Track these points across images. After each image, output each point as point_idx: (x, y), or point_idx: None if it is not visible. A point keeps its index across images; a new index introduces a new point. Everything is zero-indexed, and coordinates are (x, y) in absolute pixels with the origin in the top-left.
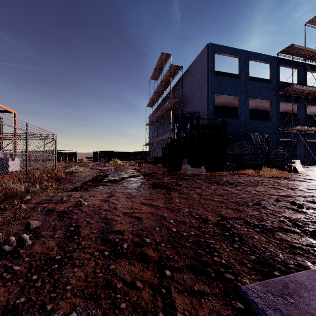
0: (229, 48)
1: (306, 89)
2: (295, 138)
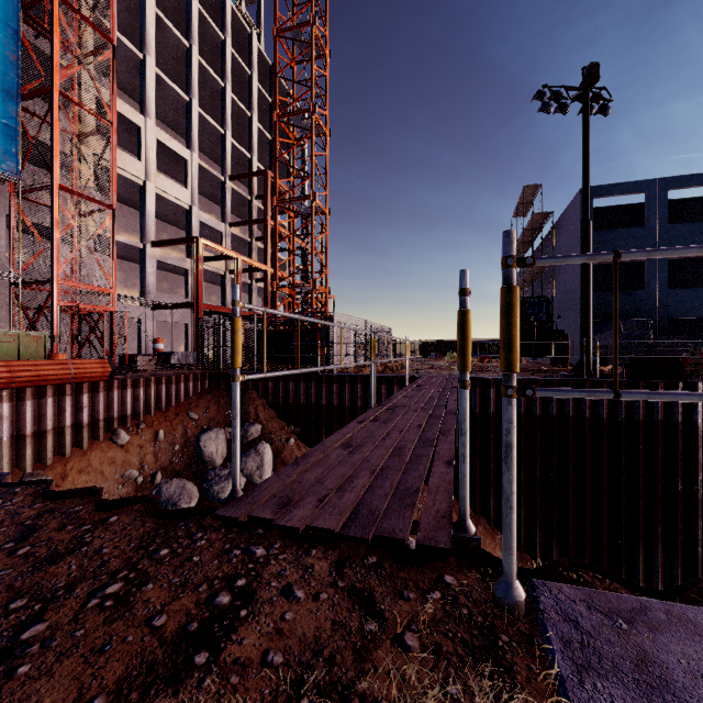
0: (622, 184)
1: None
2: None
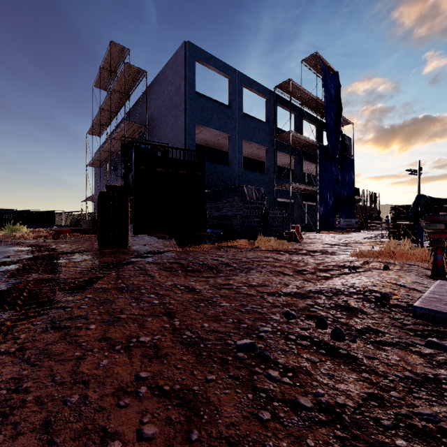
0: (216, 59)
1: (303, 138)
2: (292, 199)
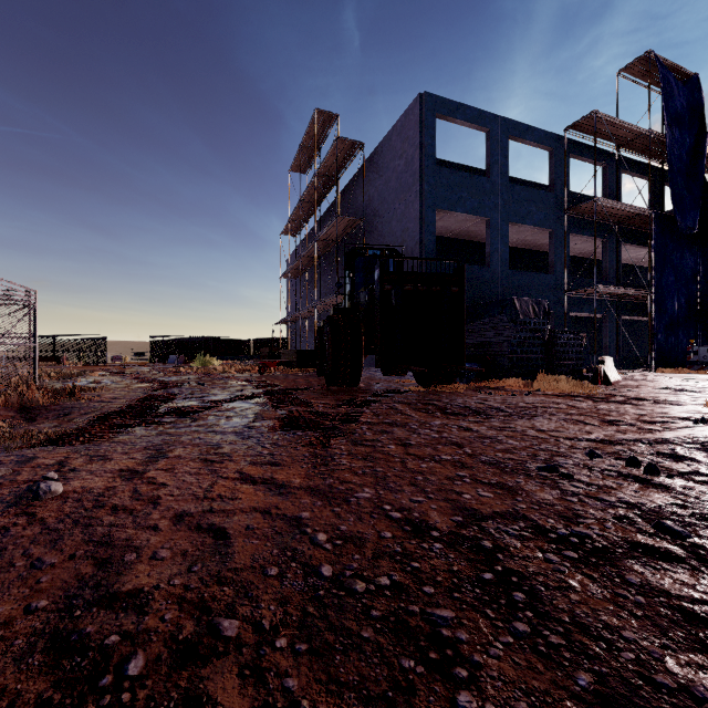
0: (466, 107)
1: (622, 208)
2: (599, 312)
